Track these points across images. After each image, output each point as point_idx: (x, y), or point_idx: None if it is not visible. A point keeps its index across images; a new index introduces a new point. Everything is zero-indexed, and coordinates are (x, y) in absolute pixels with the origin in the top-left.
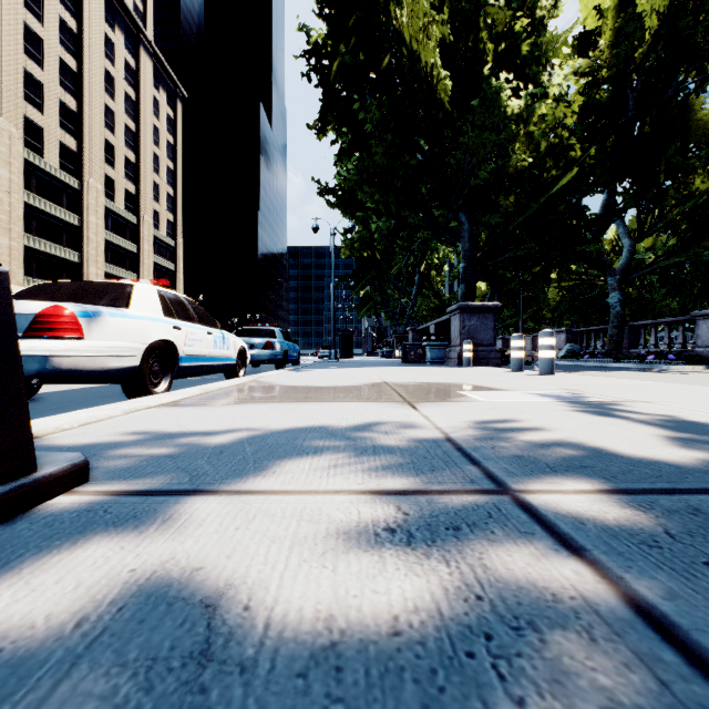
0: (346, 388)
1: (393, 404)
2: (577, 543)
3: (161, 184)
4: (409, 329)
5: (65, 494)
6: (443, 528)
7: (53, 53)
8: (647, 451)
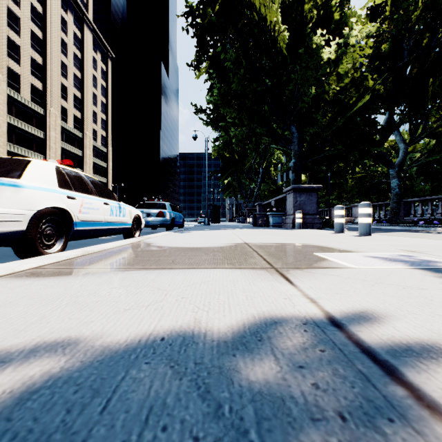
0: (213, 249)
1: (262, 273)
2: None
3: (97, 112)
4: (256, 204)
5: None
6: None
7: (27, 27)
8: None
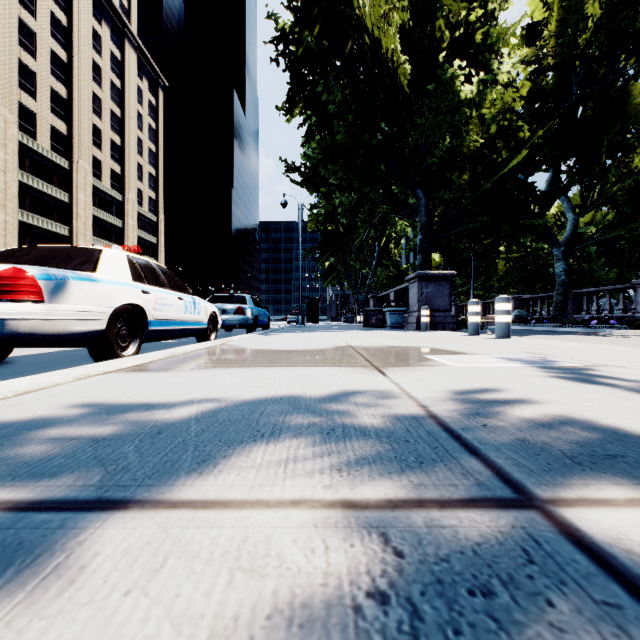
0: (311, 351)
1: (360, 369)
2: None
3: (144, 165)
4: (370, 296)
5: None
6: (465, 592)
7: (45, 45)
8: None
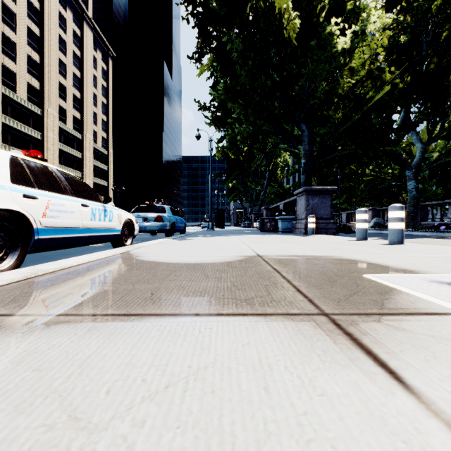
0: (216, 267)
1: (312, 335)
2: None
3: (98, 113)
4: (263, 208)
5: None
6: None
7: (23, 23)
8: None
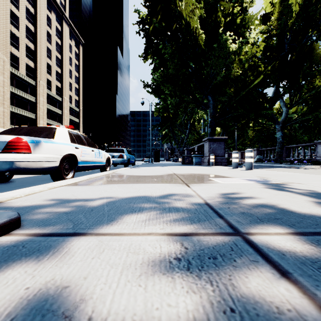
0: (156, 176)
1: (178, 184)
2: (283, 268)
3: (72, 83)
4: (185, 149)
5: (5, 235)
6: (207, 258)
7: (23, 23)
8: (306, 209)
